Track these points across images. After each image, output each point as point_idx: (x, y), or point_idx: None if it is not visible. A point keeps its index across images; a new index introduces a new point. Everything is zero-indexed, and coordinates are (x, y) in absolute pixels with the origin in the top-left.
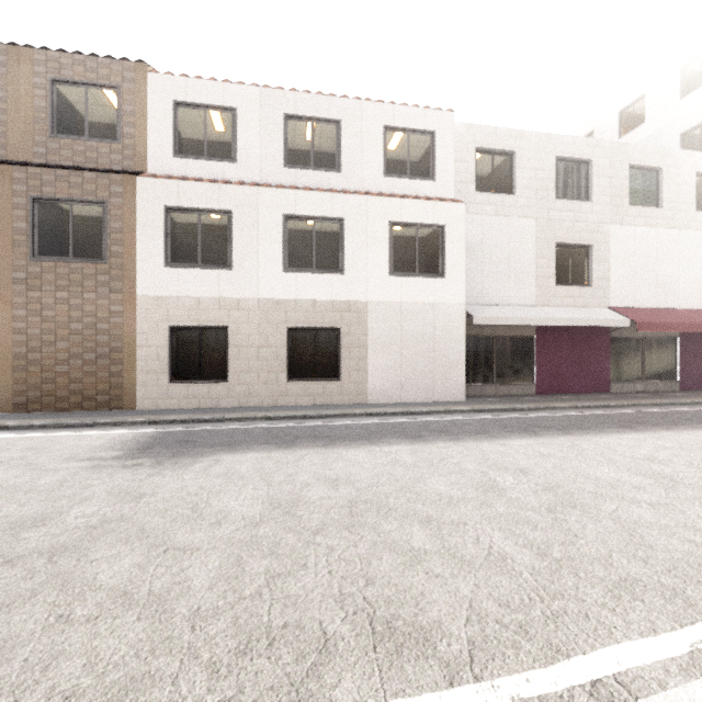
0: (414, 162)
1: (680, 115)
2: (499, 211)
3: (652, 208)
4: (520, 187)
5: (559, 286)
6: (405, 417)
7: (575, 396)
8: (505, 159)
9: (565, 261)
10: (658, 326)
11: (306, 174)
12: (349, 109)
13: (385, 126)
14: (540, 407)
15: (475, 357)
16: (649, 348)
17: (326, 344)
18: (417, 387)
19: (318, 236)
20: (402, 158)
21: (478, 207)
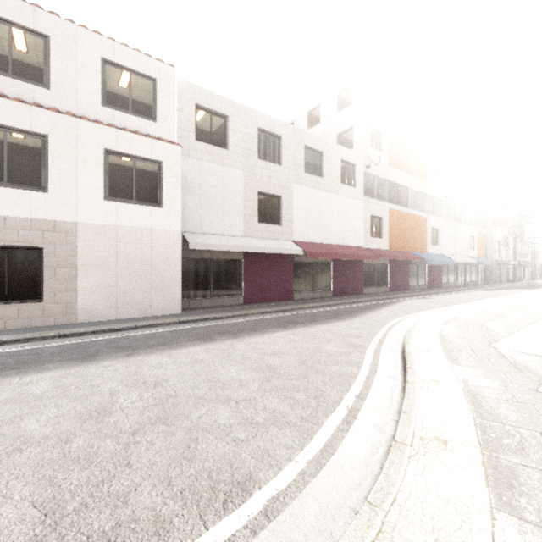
0: (136, 101)
1: (337, 123)
2: (215, 160)
3: (318, 177)
4: (232, 144)
5: (261, 224)
6: (105, 334)
7: (269, 304)
8: (221, 120)
9: (265, 206)
10: (319, 254)
11: (1, 80)
12: (60, 28)
13: (104, 59)
14: (235, 315)
15: (196, 276)
16: (317, 269)
17: (24, 264)
18: (134, 304)
19: (12, 148)
20: (123, 94)
21: (198, 154)
